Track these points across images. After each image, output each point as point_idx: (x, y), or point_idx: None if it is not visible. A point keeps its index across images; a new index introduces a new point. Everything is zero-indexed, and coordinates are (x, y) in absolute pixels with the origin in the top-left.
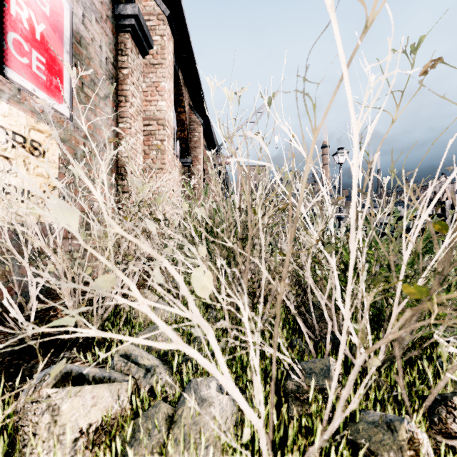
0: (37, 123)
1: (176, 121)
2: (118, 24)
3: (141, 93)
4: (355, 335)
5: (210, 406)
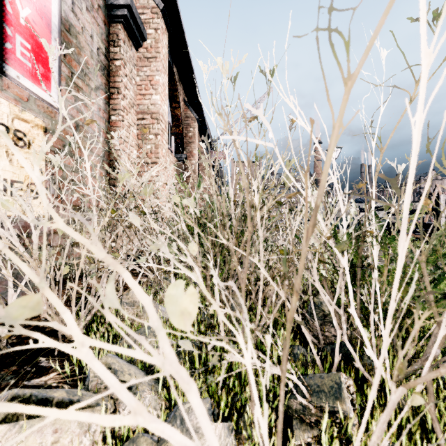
0: (21, 112)
1: (170, 117)
2: (110, 15)
3: (134, 86)
4: (370, 347)
5: (200, 440)
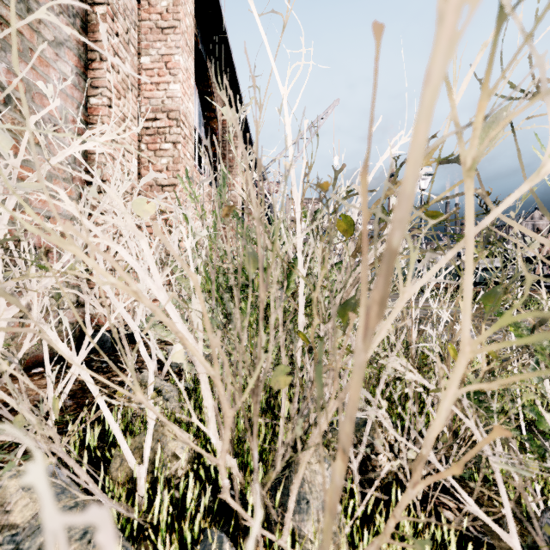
0: None
1: (204, 131)
2: None
3: (135, 58)
4: None
5: None
